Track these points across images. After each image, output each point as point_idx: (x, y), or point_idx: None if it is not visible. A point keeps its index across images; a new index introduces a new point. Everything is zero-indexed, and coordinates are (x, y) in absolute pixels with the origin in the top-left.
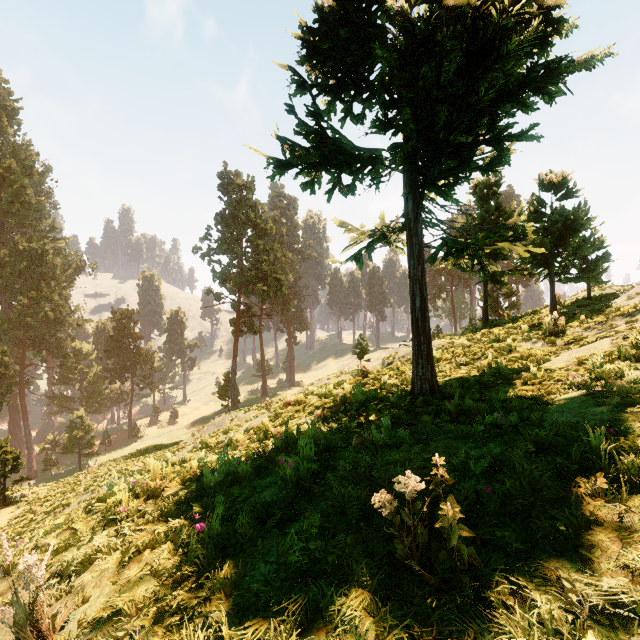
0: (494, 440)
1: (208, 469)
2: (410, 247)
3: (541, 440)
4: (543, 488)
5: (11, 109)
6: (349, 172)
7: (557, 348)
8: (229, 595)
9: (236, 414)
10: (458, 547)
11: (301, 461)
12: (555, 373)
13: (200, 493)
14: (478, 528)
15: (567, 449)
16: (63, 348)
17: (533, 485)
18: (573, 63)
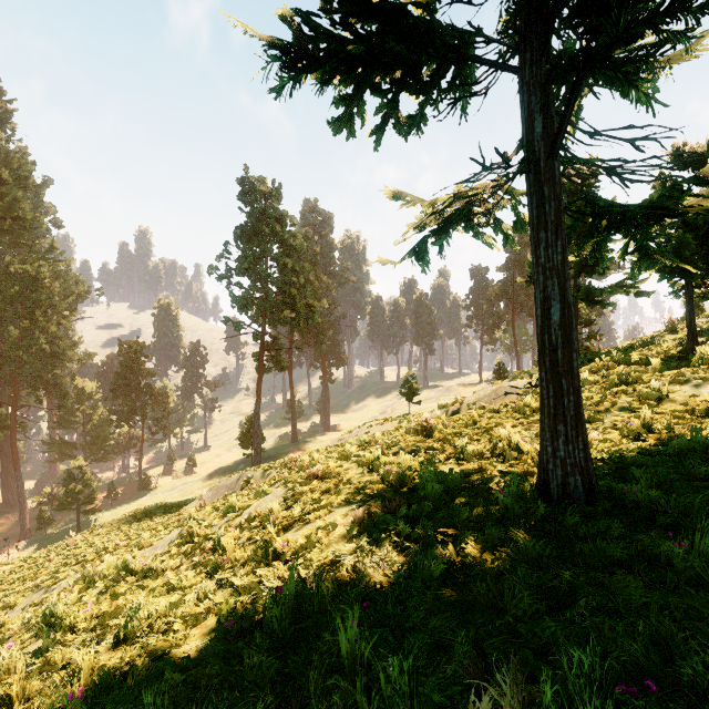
0: None
1: None
2: (538, 206)
3: None
4: None
5: (3, 111)
6: (414, 87)
7: None
8: None
9: (253, 473)
10: None
11: None
12: None
13: None
14: None
15: None
16: (61, 387)
17: None
18: None
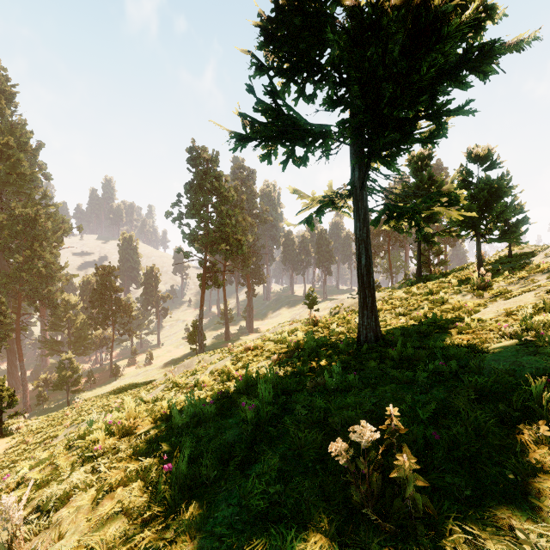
0: (437, 386)
1: (176, 411)
2: (356, 211)
3: (481, 387)
4: (487, 434)
5: (9, 93)
6: (302, 145)
7: (485, 300)
8: (194, 537)
9: (203, 357)
10: (413, 496)
11: (260, 404)
12: (486, 323)
13: (169, 432)
14: (428, 473)
15: (507, 396)
16: (53, 299)
17: (477, 431)
18: (504, 45)
